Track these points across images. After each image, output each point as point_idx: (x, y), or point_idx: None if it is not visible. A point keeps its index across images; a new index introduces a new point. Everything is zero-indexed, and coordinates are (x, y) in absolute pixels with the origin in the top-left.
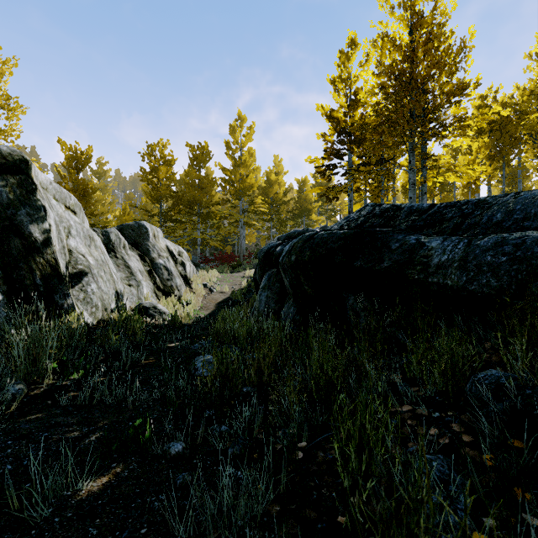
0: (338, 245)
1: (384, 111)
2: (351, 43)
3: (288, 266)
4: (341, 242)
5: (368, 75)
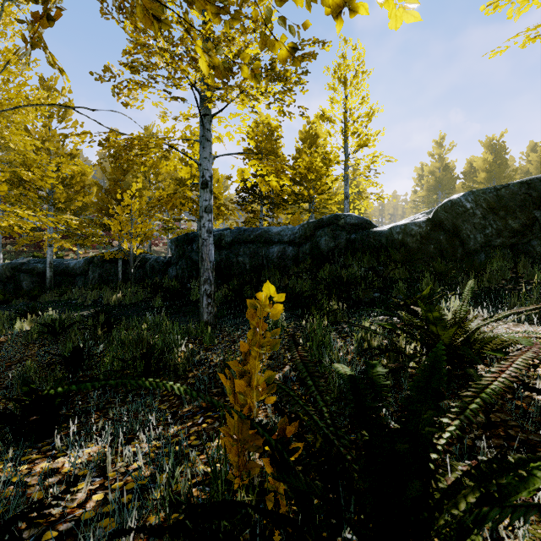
0: None
1: None
2: (443, 138)
3: None
4: None
5: (483, 174)
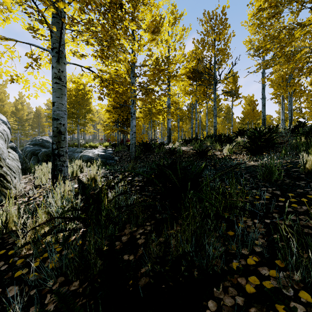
0: (50, 153)
1: (69, 113)
2: None
3: (41, 155)
4: (50, 152)
5: None
